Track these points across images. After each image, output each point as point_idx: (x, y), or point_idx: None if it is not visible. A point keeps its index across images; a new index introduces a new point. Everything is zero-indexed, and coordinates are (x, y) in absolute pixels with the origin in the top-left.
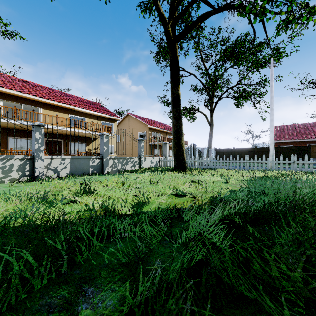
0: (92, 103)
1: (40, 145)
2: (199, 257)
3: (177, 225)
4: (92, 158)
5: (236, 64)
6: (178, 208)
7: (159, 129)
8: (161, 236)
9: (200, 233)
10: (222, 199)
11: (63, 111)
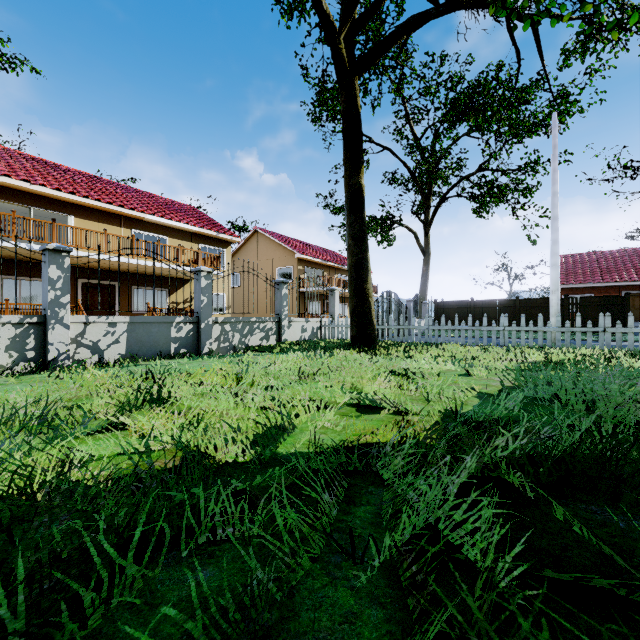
0: (180, 208)
1: (60, 293)
2: (438, 627)
3: (366, 499)
4: (176, 322)
5: (477, 129)
6: (366, 444)
7: (320, 261)
8: (322, 537)
9: (428, 526)
10: (467, 419)
11: (119, 223)
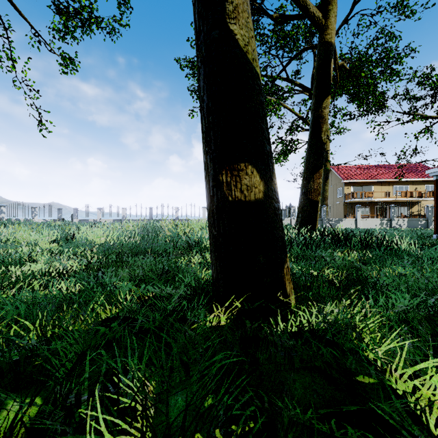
0: (413, 168)
1: (393, 214)
2: None
3: None
4: (420, 220)
5: None
6: None
7: None
8: None
9: None
10: None
11: (388, 184)
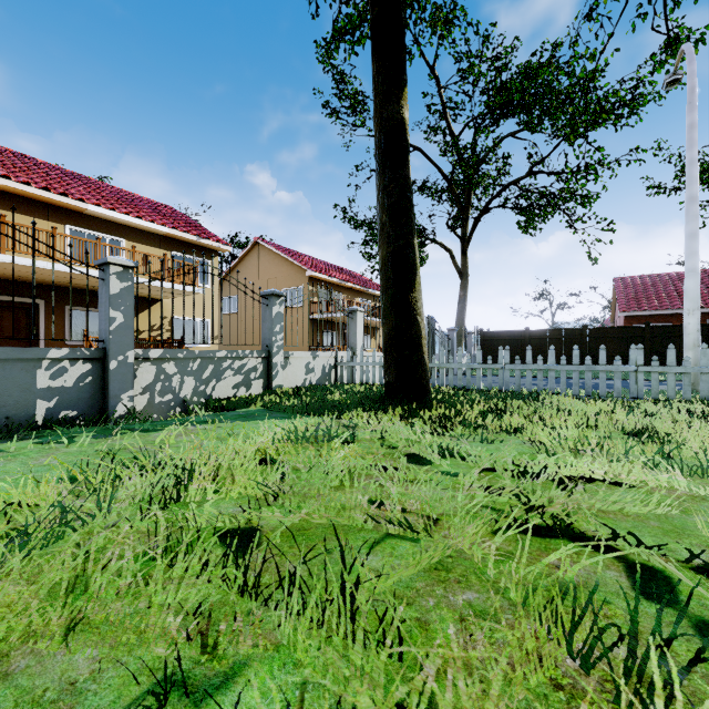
0: (148, 204)
1: None
2: None
3: None
4: (51, 358)
5: (523, 129)
6: None
7: (337, 281)
8: None
9: None
10: None
11: (45, 215)
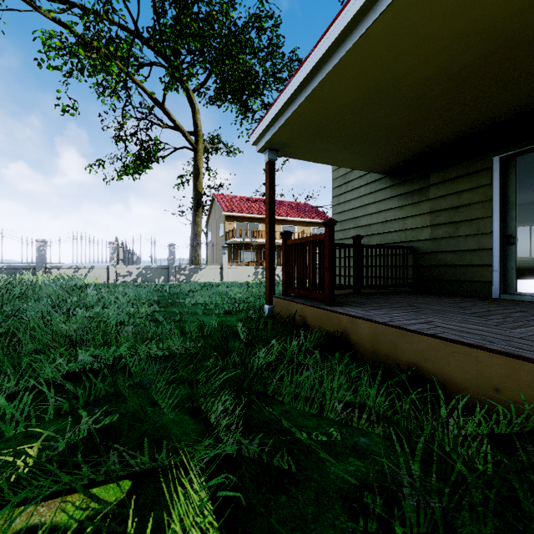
0: (302, 208)
1: None
2: None
3: None
4: None
5: None
6: None
7: None
8: None
9: None
10: None
11: (276, 223)
